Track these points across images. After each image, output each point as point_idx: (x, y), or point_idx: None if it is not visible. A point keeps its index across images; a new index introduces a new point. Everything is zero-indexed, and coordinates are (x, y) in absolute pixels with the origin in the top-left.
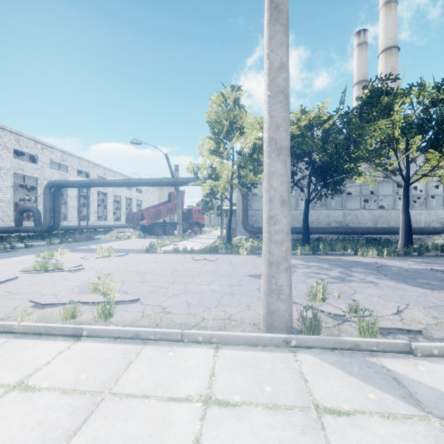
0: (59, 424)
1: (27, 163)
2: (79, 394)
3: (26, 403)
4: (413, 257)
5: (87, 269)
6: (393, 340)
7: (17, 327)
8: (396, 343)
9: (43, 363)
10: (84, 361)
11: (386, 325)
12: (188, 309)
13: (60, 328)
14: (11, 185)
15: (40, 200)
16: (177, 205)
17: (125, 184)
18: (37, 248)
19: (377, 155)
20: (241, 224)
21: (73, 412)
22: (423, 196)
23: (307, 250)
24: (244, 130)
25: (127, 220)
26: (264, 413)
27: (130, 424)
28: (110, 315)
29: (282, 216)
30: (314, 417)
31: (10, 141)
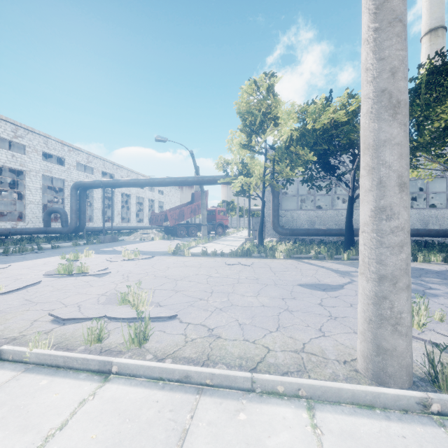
0: None
1: (55, 165)
2: None
3: None
4: None
5: (113, 273)
6: None
7: (29, 355)
8: None
9: (57, 423)
10: (115, 423)
11: None
12: (242, 331)
13: (83, 360)
14: (40, 187)
15: (67, 201)
16: (201, 205)
17: (149, 184)
18: (63, 249)
19: (440, 143)
20: (270, 225)
21: None
22: None
23: (353, 254)
24: (278, 121)
25: (150, 222)
26: None
27: None
28: (145, 339)
29: (401, 207)
30: None
31: (39, 144)
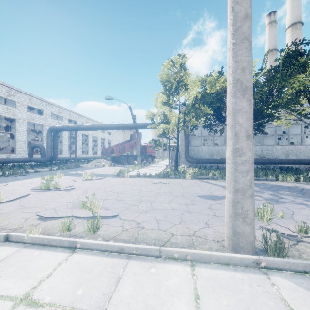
0: None
1: (36, 115)
2: None
3: None
4: None
5: (77, 189)
6: None
7: (26, 238)
8: None
9: (45, 274)
10: (79, 274)
11: None
12: (157, 224)
13: (59, 240)
14: (26, 130)
15: (44, 140)
16: (137, 143)
17: (101, 128)
18: (43, 173)
19: (293, 102)
20: (183, 156)
21: None
22: None
23: None
24: (188, 87)
25: (102, 154)
26: None
27: None
28: (97, 229)
29: (248, 149)
30: None
31: (25, 100)
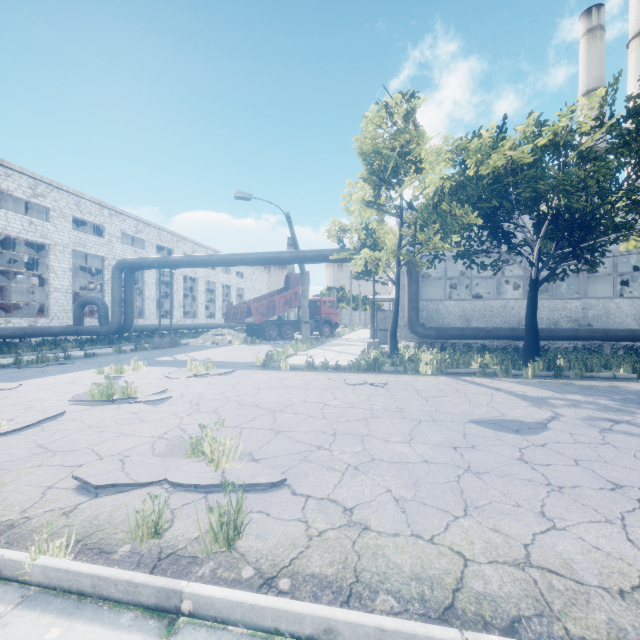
0: None
1: (90, 236)
2: None
3: None
4: None
5: (175, 399)
6: None
7: (30, 568)
8: None
9: None
10: None
11: None
12: (404, 516)
13: (127, 585)
14: (69, 268)
15: (107, 288)
16: (302, 294)
17: (225, 263)
18: (101, 359)
19: None
20: (403, 323)
21: None
22: None
23: (539, 368)
24: (421, 166)
25: (226, 318)
26: None
27: None
28: (237, 532)
29: None
30: None
31: (68, 206)
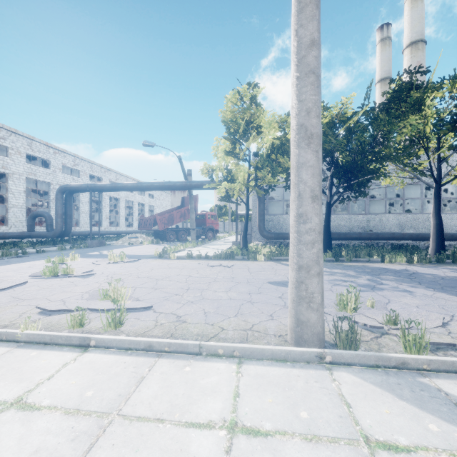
0: (58, 452)
1: (39, 168)
2: (83, 415)
3: (23, 425)
4: (446, 264)
5: (98, 275)
6: (448, 358)
7: (20, 335)
8: (452, 362)
9: (45, 376)
10: (91, 375)
11: (433, 339)
12: (205, 317)
13: (66, 337)
14: (23, 190)
15: (52, 205)
16: (190, 210)
17: (137, 188)
18: (49, 254)
19: (405, 153)
20: (257, 229)
21: (75, 438)
22: (454, 200)
23: (329, 256)
24: (261, 130)
25: (139, 226)
26: (303, 446)
27: (141, 456)
28: (121, 323)
29: (313, 214)
30: (366, 454)
31: (23, 146)
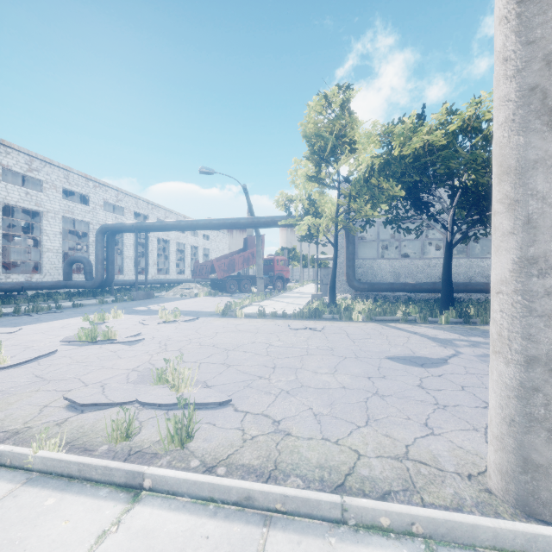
0: None
1: (77, 204)
2: None
3: None
4: None
5: (147, 340)
6: None
7: (33, 459)
8: None
9: None
10: None
11: None
12: (319, 426)
13: (104, 469)
14: (59, 231)
15: (92, 249)
16: (257, 254)
17: (192, 227)
18: (87, 308)
19: None
20: (343, 278)
21: None
22: None
23: (453, 316)
24: (355, 146)
25: (193, 274)
26: None
27: None
28: (189, 436)
29: None
30: None
31: (59, 179)
